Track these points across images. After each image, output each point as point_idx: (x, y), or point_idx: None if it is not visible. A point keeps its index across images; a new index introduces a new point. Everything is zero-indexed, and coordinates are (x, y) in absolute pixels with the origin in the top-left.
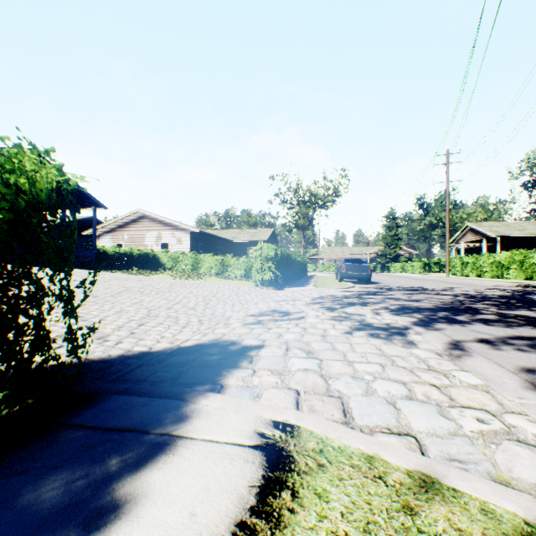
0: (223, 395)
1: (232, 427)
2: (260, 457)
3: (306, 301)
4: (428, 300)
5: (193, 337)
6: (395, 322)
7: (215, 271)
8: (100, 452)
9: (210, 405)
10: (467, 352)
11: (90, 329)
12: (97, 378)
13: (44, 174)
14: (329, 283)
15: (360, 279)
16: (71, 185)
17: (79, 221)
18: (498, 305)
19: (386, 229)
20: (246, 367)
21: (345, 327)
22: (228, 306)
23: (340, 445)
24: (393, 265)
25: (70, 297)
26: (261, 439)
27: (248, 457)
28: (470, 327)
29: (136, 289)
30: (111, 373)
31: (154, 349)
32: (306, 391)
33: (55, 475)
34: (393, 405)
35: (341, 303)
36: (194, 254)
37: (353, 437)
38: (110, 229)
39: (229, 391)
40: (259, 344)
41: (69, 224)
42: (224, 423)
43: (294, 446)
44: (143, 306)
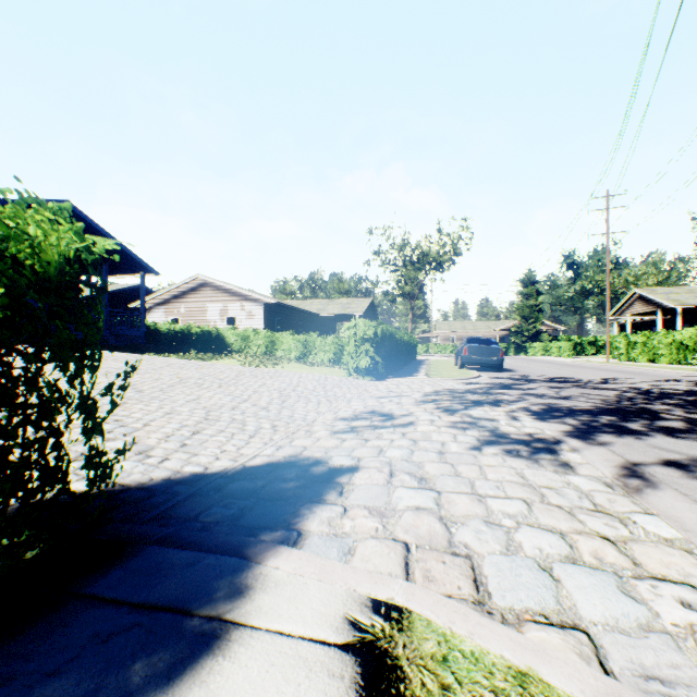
0: (300, 551)
1: (311, 609)
2: (353, 668)
3: (416, 397)
4: (584, 397)
5: (263, 451)
6: (541, 431)
7: (296, 355)
8: (119, 648)
9: (281, 568)
10: (650, 481)
11: (119, 453)
12: (131, 514)
13: (55, 240)
14: (446, 371)
15: (488, 365)
16: (94, 253)
17: (125, 290)
18: (685, 405)
19: (522, 297)
20: (334, 502)
21: (471, 440)
22: (311, 404)
23: (473, 650)
24: (531, 346)
25: (89, 411)
26: (354, 632)
27: (334, 667)
28: (649, 441)
29: (193, 380)
30: (151, 507)
31: (211, 470)
32: (420, 545)
33: (51, 688)
34: (548, 573)
35: (463, 402)
36: (269, 332)
37: (492, 634)
38: (163, 301)
39: (310, 542)
40: (352, 465)
41: (112, 294)
42: (299, 601)
43: (403, 649)
44: (200, 406)
